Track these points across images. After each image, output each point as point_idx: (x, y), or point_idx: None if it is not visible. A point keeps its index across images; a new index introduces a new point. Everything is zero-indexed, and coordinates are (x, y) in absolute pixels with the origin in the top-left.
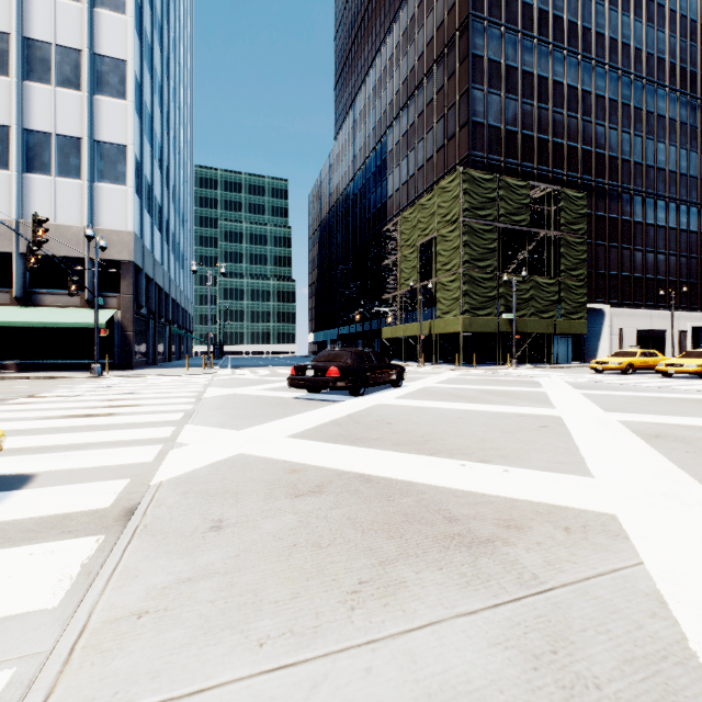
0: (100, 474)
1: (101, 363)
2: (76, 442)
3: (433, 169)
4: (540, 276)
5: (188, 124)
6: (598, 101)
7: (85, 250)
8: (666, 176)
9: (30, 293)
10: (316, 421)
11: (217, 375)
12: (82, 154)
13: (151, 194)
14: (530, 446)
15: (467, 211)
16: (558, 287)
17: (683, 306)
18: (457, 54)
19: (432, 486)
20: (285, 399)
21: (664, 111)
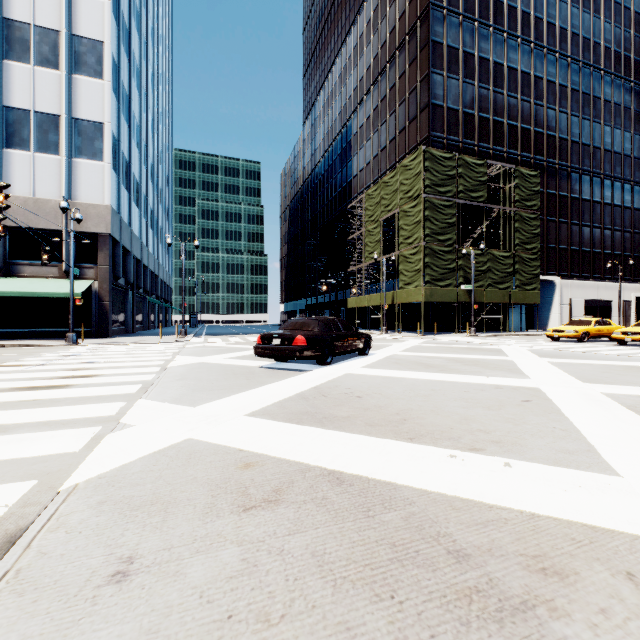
0: (6, 471)
1: (79, 331)
2: (4, 423)
3: (396, 149)
4: (496, 250)
5: (166, 108)
6: (549, 86)
7: (63, 223)
8: (612, 156)
9: (9, 264)
10: (280, 395)
11: (189, 343)
12: (61, 130)
13: (129, 171)
14: (522, 428)
15: (428, 187)
16: (513, 260)
17: (628, 278)
18: (418, 41)
19: (421, 490)
20: (251, 369)
21: (610, 96)
